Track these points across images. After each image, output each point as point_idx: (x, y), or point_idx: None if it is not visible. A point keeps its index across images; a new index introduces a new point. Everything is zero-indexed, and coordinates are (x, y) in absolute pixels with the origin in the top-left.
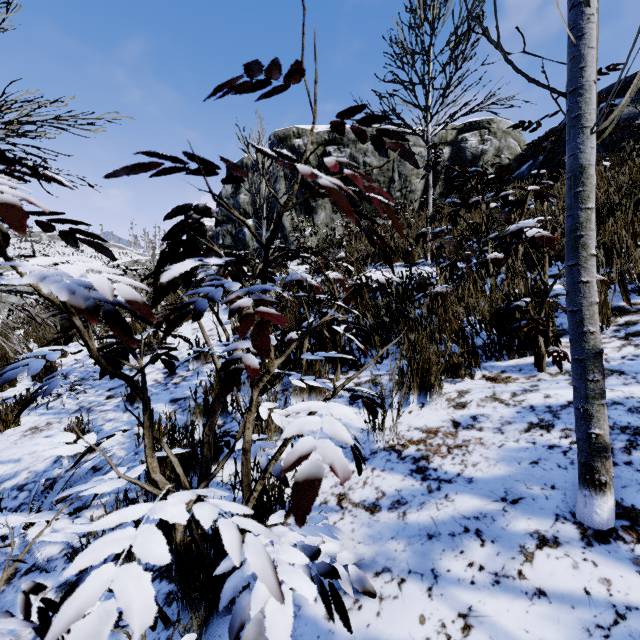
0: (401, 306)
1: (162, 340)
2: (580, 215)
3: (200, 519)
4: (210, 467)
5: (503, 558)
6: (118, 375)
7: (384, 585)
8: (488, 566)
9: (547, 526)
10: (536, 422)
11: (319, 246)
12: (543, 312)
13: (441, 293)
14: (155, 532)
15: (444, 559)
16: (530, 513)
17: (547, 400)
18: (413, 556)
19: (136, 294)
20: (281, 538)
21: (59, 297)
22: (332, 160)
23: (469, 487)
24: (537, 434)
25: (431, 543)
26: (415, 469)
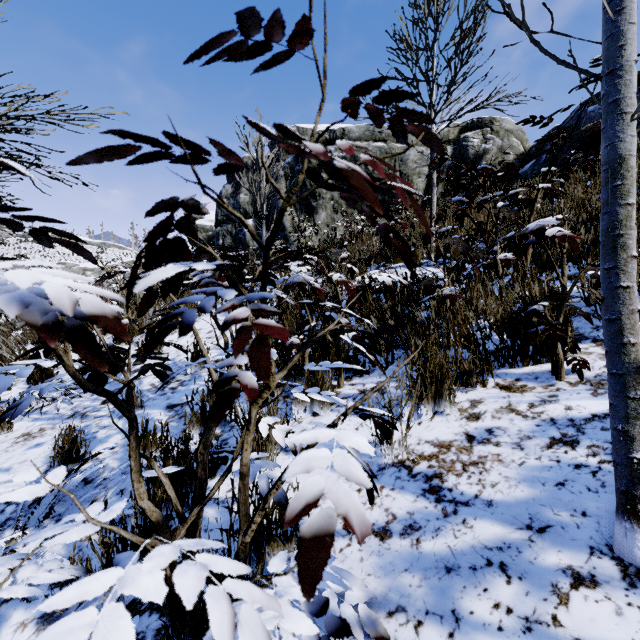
0: (406, 308)
1: (142, 359)
2: (619, 212)
3: (182, 594)
4: (205, 489)
5: (533, 599)
6: (99, 392)
7: (399, 628)
8: (517, 608)
9: (581, 561)
10: (558, 437)
11: (320, 246)
12: (561, 317)
13: (450, 296)
14: (122, 617)
15: (466, 598)
16: (560, 544)
17: (569, 412)
18: (430, 593)
19: (106, 306)
20: (284, 597)
21: (7, 311)
22: (346, 142)
23: (489, 511)
24: (561, 451)
25: (450, 578)
26: (428, 489)
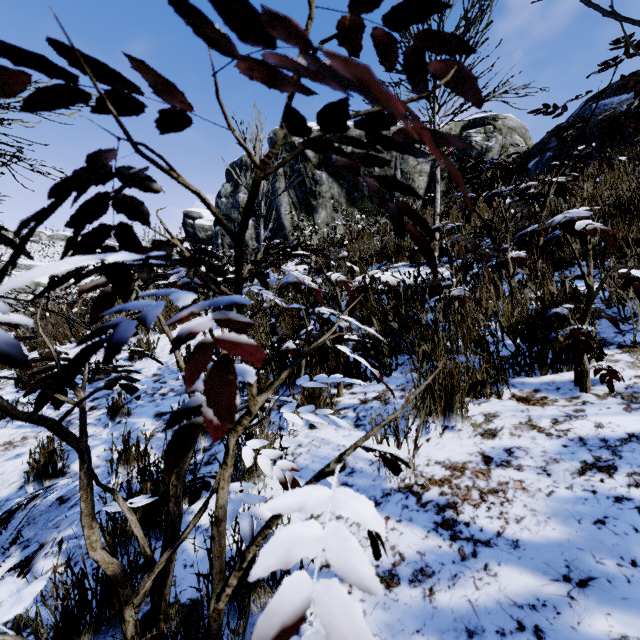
0: (410, 310)
1: (51, 392)
2: None
3: None
4: (178, 527)
5: None
6: (35, 420)
7: None
8: None
9: (639, 630)
10: (591, 461)
11: (320, 245)
12: (587, 321)
13: (459, 297)
14: None
15: None
16: (609, 605)
17: (600, 431)
18: None
19: None
20: None
21: None
22: None
23: (515, 555)
24: (596, 479)
25: None
26: (440, 522)
